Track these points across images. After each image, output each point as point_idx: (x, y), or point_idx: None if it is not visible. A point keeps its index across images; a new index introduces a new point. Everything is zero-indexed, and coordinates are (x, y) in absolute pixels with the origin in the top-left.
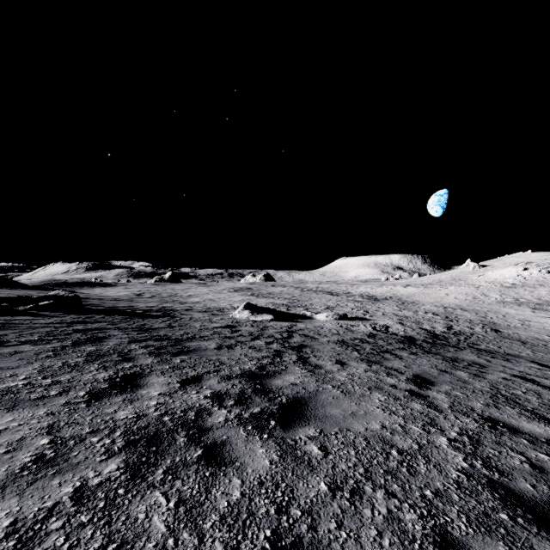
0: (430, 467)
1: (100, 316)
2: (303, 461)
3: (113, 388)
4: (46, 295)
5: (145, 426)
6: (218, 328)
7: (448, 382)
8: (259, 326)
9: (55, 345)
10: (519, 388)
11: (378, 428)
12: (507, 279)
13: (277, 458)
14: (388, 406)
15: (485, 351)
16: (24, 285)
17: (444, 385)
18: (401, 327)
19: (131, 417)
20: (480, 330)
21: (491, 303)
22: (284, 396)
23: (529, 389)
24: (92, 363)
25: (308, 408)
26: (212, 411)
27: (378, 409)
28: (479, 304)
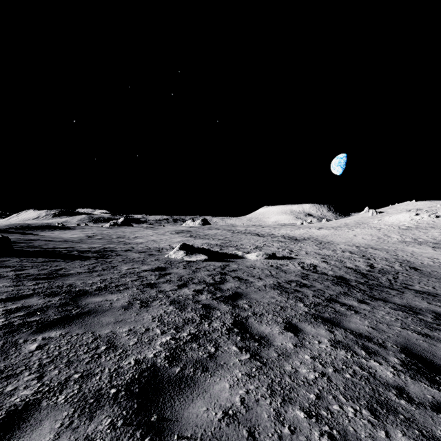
0: None
1: (19, 259)
2: None
3: None
4: None
5: None
6: (146, 272)
7: None
8: (192, 268)
9: None
10: None
11: None
12: (403, 223)
13: None
14: None
15: (426, 294)
16: None
17: None
18: (328, 266)
19: None
20: (400, 268)
21: (394, 243)
22: None
23: None
24: None
25: None
26: None
27: None
28: (385, 244)
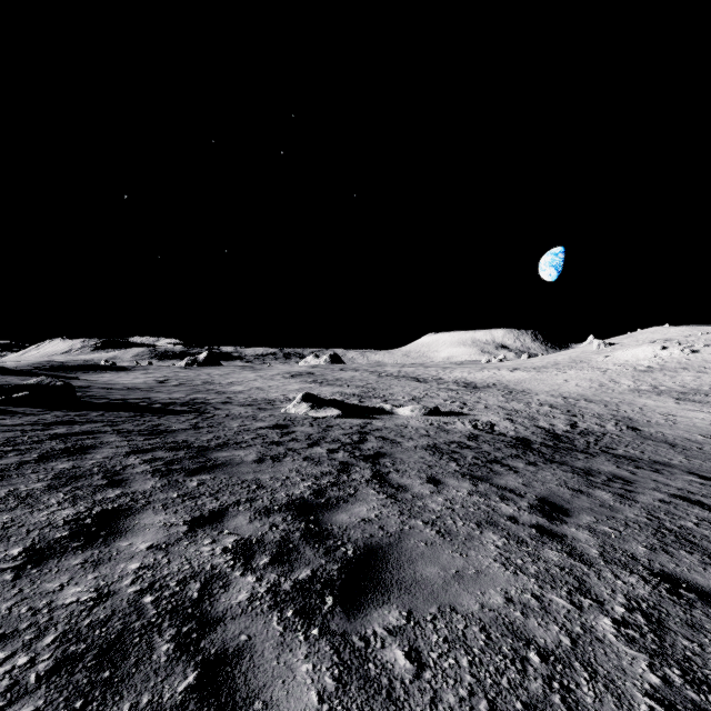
0: (599, 691)
1: (98, 413)
2: (380, 688)
3: (74, 539)
4: (24, 383)
5: (105, 619)
6: (264, 429)
7: (588, 510)
8: (321, 426)
9: (9, 461)
10: (687, 517)
11: (501, 603)
12: (641, 361)
13: (332, 685)
14: (509, 556)
15: (624, 459)
16: (5, 369)
17: (584, 515)
18: (511, 425)
19: (85, 599)
20: (614, 428)
21: (622, 392)
22: (351, 544)
23: (701, 518)
24: (56, 492)
25: (388, 566)
26: (231, 579)
27: (496, 563)
28: (608, 393)
